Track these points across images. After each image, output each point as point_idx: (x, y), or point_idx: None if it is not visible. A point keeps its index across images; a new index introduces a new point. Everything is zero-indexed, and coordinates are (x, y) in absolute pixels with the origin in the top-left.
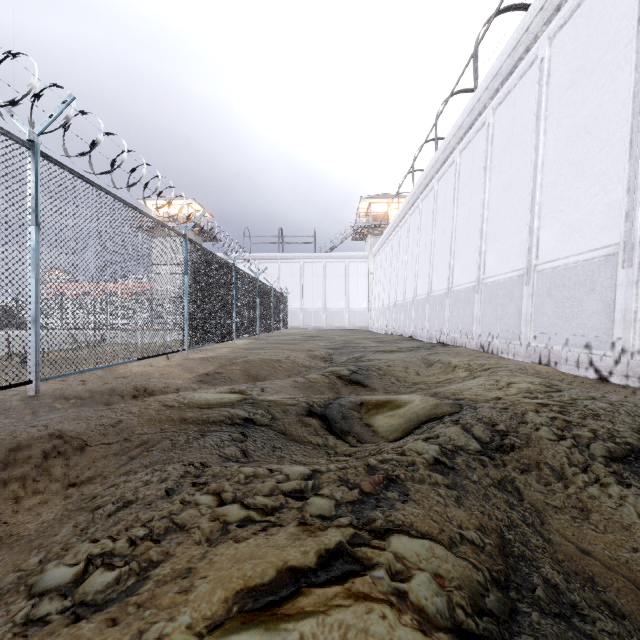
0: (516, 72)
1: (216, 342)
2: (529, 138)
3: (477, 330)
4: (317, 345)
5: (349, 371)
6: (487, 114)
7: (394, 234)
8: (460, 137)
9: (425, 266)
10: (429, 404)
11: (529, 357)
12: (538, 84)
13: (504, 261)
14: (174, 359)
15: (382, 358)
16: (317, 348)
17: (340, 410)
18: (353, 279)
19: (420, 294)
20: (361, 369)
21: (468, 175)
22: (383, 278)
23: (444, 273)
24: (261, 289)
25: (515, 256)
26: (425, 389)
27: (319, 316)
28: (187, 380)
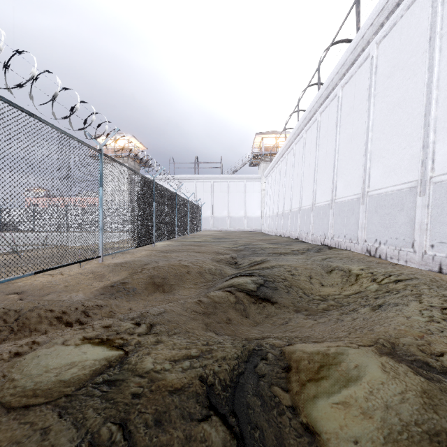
0: (403, 3)
1: (135, 246)
2: (420, 60)
3: (362, 236)
4: (223, 247)
5: (256, 285)
6: (370, 48)
7: (282, 159)
8: (343, 73)
9: (309, 183)
10: (408, 387)
11: (426, 265)
12: (431, 6)
13: (391, 175)
14: (89, 265)
15: (284, 265)
16: (223, 250)
17: (257, 389)
18: (250, 194)
19: (305, 205)
20: (267, 281)
21: (350, 104)
22: (273, 193)
23: (327, 188)
24: (179, 201)
25: (404, 170)
26: (337, 306)
27: (225, 221)
28: (89, 293)
